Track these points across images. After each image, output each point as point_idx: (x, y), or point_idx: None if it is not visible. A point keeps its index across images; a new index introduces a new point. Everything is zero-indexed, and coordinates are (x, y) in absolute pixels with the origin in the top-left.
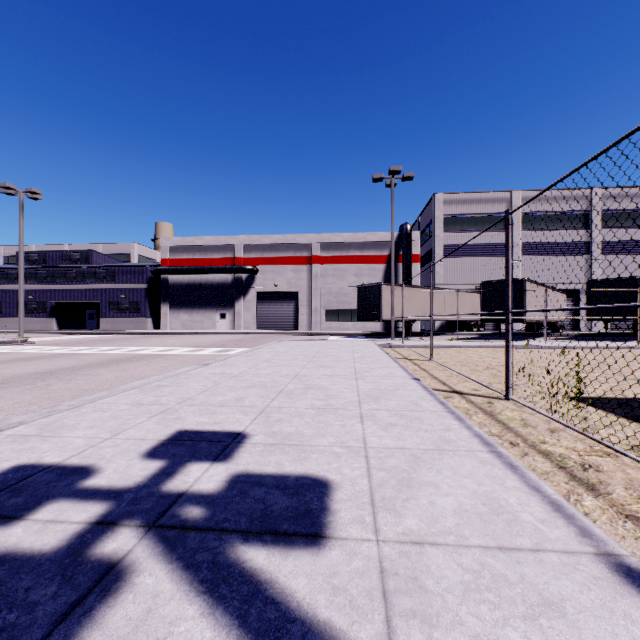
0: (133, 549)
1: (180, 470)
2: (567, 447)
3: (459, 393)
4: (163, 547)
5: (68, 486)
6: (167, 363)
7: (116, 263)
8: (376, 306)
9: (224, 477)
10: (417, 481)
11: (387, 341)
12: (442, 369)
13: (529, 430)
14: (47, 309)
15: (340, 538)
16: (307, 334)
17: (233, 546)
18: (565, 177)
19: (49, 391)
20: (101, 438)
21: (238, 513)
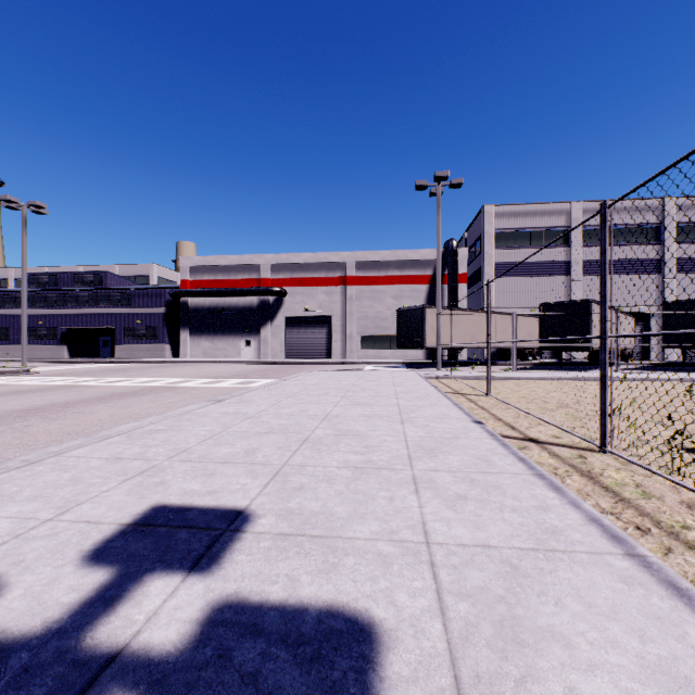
0: None
1: (130, 592)
2: None
3: (536, 442)
4: None
5: None
6: (177, 398)
7: (132, 285)
8: (419, 332)
9: (198, 611)
10: (528, 627)
11: (432, 372)
12: (505, 407)
13: (655, 504)
14: (58, 336)
15: None
16: (341, 363)
17: None
18: None
19: (23, 435)
20: (38, 520)
21: None
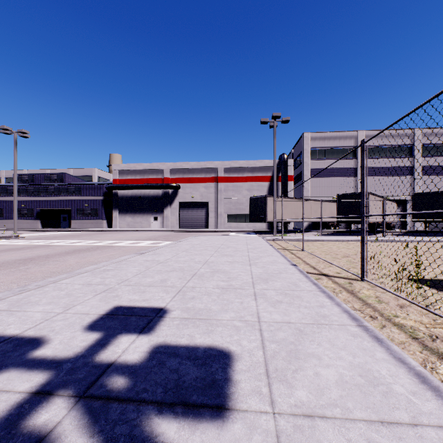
0: (62, 421)
1: (112, 341)
2: (415, 320)
3: (326, 275)
4: (88, 419)
5: (20, 356)
6: (114, 252)
7: (82, 182)
8: (263, 212)
9: (146, 348)
10: (303, 353)
11: (271, 236)
12: (312, 257)
13: (383, 306)
14: (34, 214)
15: (241, 410)
16: (214, 231)
17: (148, 418)
18: (411, 112)
19: (27, 273)
20: (55, 313)
21: (155, 383)
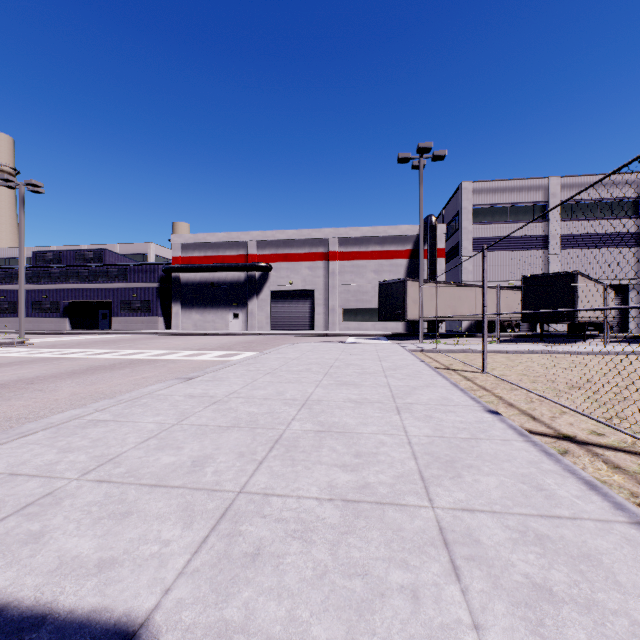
0: None
1: None
2: None
3: (576, 441)
4: None
5: None
6: (152, 372)
7: (130, 262)
8: (400, 304)
9: None
10: None
11: (416, 344)
12: (509, 387)
13: None
14: (60, 309)
15: None
16: (323, 335)
17: None
18: None
19: None
20: None
21: None
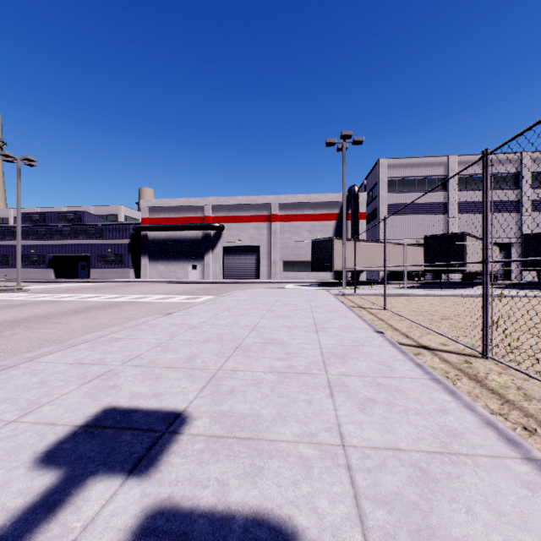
0: None
1: (72, 497)
2: None
3: (428, 348)
4: None
5: None
6: (136, 311)
7: (104, 222)
8: (328, 258)
9: (132, 518)
10: (444, 539)
11: (339, 290)
12: (399, 319)
13: (536, 406)
14: (46, 261)
15: None
16: (267, 283)
17: None
18: None
19: (9, 341)
20: (2, 421)
21: None
